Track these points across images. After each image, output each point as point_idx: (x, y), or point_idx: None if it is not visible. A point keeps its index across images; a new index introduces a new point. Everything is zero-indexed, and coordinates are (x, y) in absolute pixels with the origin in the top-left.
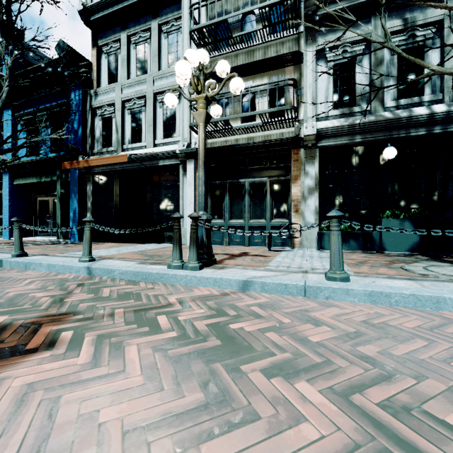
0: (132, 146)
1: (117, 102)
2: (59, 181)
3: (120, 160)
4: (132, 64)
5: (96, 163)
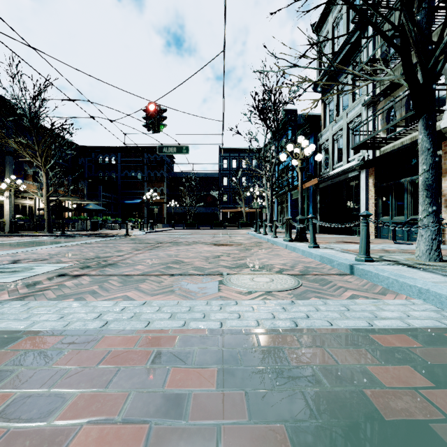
0: (337, 166)
1: (329, 137)
2: (306, 195)
3: (315, 182)
4: (340, 104)
5: (307, 185)
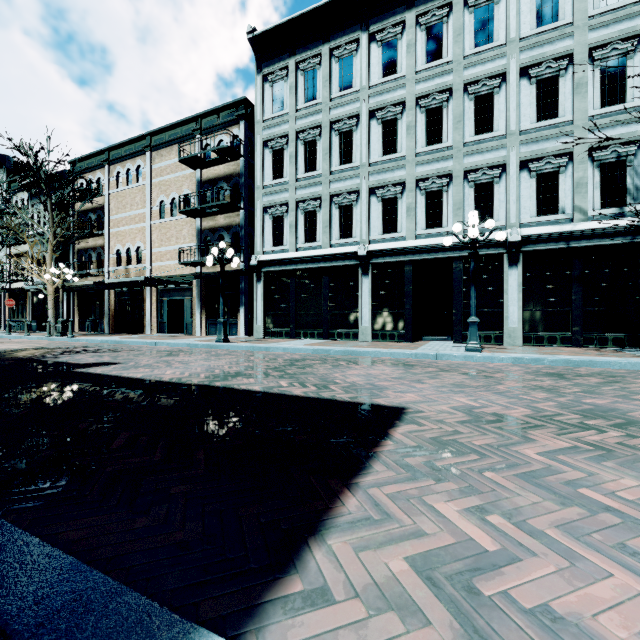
0: None
1: None
2: None
3: None
4: None
5: None
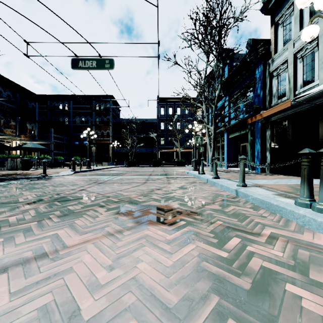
0: (303, 90)
1: (289, 57)
2: (249, 132)
3: (284, 106)
4: (305, 14)
5: (266, 114)
